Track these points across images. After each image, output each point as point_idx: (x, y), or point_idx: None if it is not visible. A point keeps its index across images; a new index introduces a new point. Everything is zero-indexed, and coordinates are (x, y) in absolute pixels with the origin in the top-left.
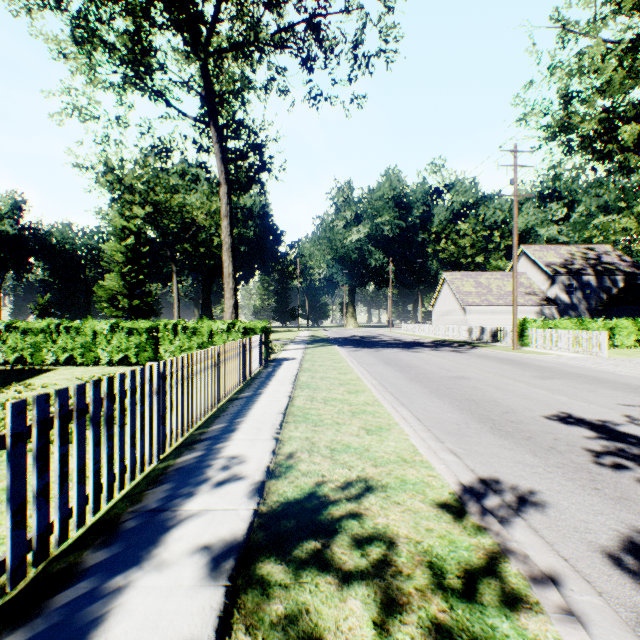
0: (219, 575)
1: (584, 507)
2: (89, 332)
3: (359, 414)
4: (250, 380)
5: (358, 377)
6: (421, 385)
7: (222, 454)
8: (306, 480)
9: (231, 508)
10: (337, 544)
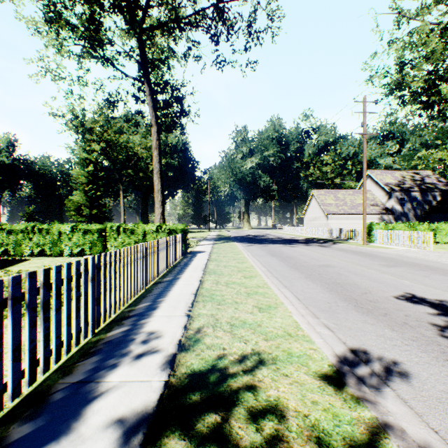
0: None
1: (441, 378)
2: (56, 232)
3: (253, 295)
4: (172, 268)
5: (252, 265)
6: (298, 271)
7: (144, 329)
8: (210, 353)
9: (146, 380)
10: (235, 418)
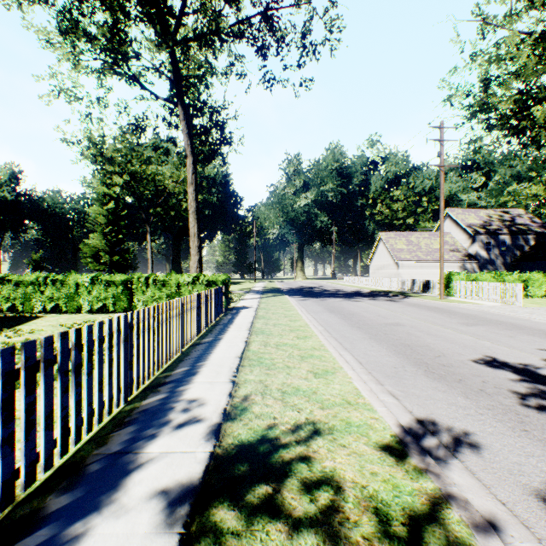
0: (174, 522)
1: (516, 449)
2: (72, 284)
3: (307, 358)
4: (212, 326)
5: (306, 324)
6: (361, 331)
7: (183, 396)
8: (259, 422)
9: (189, 451)
10: (287, 489)
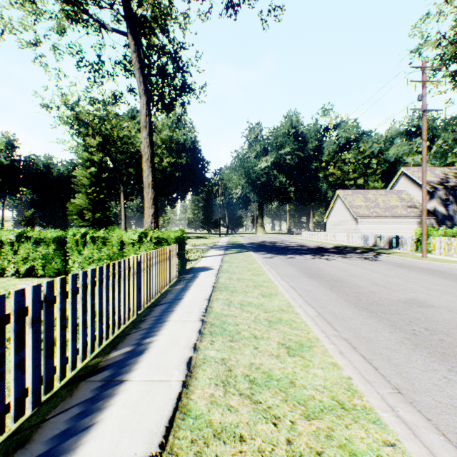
0: None
1: None
2: None
3: None
4: (146, 310)
5: (288, 304)
6: (381, 321)
7: None
8: None
9: None
10: None
